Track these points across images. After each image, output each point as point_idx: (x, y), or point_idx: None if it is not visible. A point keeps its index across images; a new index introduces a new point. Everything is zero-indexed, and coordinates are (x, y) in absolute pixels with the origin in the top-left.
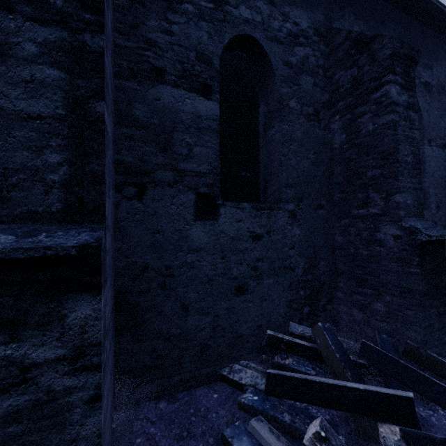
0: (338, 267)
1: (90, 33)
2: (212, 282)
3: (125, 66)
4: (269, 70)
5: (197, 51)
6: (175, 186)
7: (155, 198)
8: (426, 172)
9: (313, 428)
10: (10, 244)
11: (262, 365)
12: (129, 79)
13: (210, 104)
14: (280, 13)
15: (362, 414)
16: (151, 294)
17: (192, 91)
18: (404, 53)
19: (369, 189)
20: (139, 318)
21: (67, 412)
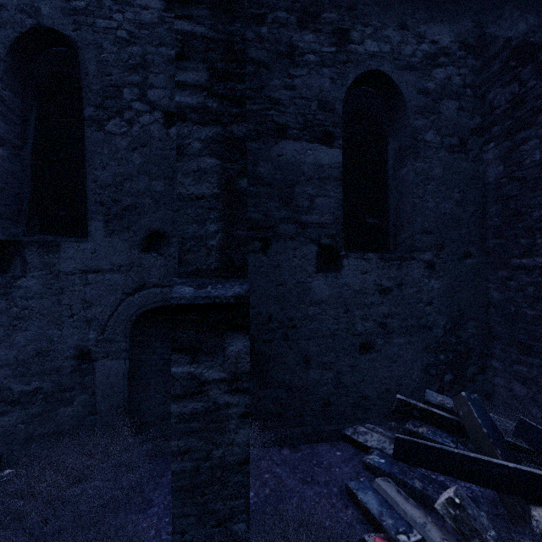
0: (493, 330)
1: (236, 124)
2: (334, 337)
3: (252, 129)
4: (400, 103)
5: (319, 100)
6: (297, 239)
7: (278, 252)
8: None
9: (446, 494)
10: (193, 293)
11: (391, 432)
12: (255, 140)
13: (332, 152)
14: (413, 35)
15: (511, 494)
16: (275, 344)
17: (314, 142)
18: None
19: (536, 234)
20: (264, 366)
21: (226, 421)
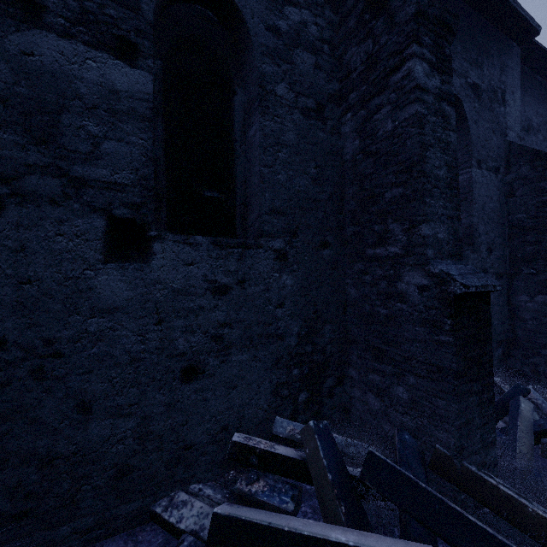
0: (350, 333)
1: None
2: (138, 363)
3: None
4: (245, 37)
5: None
6: (66, 204)
7: (21, 223)
8: (475, 203)
9: None
10: None
11: (223, 490)
12: None
13: (135, 73)
14: None
15: None
16: (13, 389)
17: (101, 49)
18: (435, 15)
19: (388, 218)
20: None
21: None
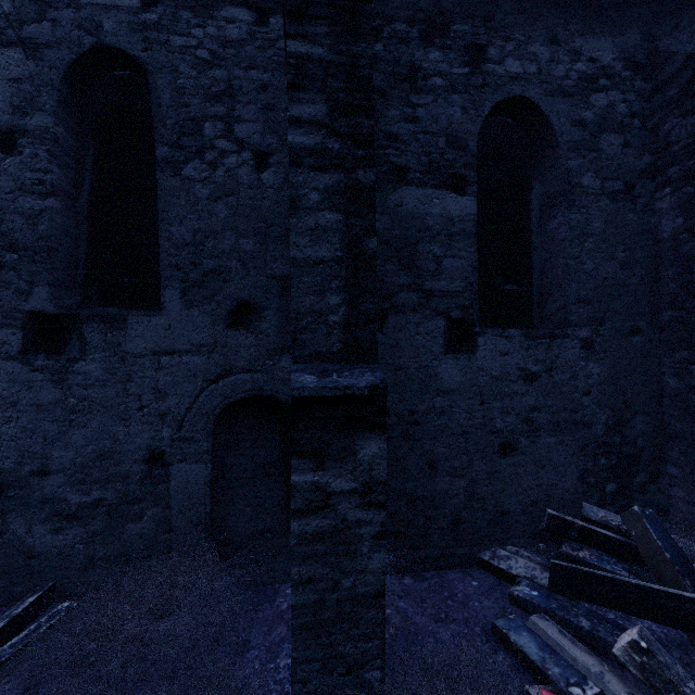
0: (668, 427)
1: (362, 170)
2: (467, 435)
3: None
4: (548, 137)
5: (447, 135)
6: (421, 311)
7: (396, 327)
8: None
9: (627, 637)
10: (317, 383)
11: (540, 556)
12: None
13: (464, 200)
14: (567, 52)
15: None
16: (392, 444)
17: (441, 188)
18: None
19: None
20: None
21: (358, 542)
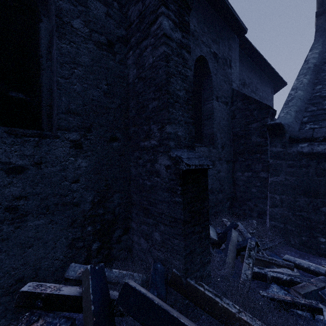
0: (132, 199)
1: None
2: None
3: None
4: None
5: None
6: None
7: None
8: (215, 120)
9: None
10: None
11: None
12: None
13: None
14: None
15: None
16: None
17: None
18: None
19: (151, 121)
20: None
21: None
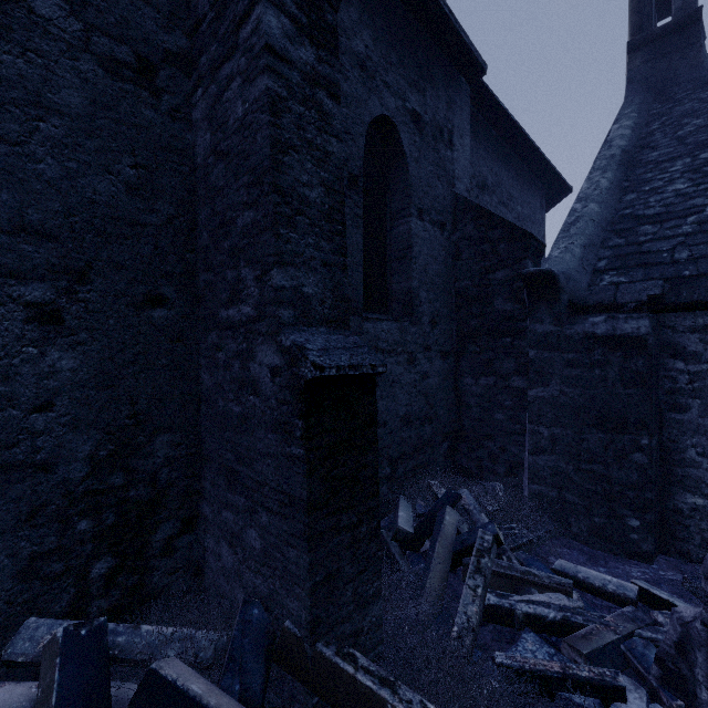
0: (204, 446)
1: None
2: None
3: None
4: None
5: None
6: None
7: None
8: (415, 262)
9: None
10: None
11: None
12: None
13: None
14: None
15: None
16: None
17: None
18: None
19: (241, 260)
20: None
21: None
